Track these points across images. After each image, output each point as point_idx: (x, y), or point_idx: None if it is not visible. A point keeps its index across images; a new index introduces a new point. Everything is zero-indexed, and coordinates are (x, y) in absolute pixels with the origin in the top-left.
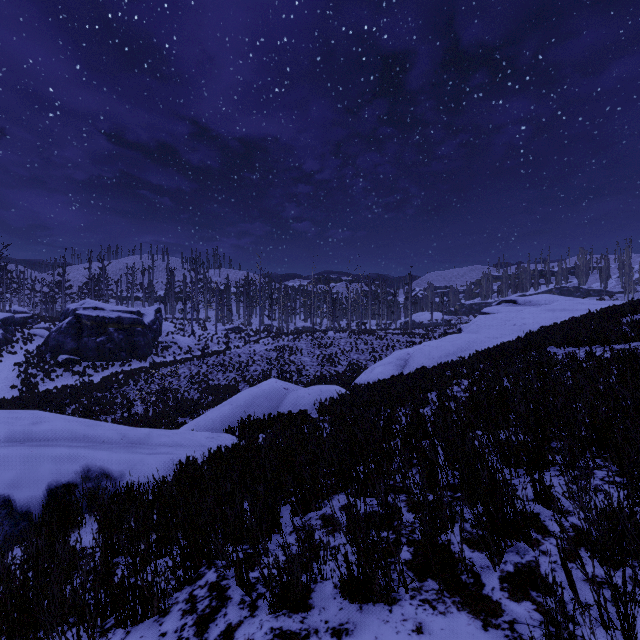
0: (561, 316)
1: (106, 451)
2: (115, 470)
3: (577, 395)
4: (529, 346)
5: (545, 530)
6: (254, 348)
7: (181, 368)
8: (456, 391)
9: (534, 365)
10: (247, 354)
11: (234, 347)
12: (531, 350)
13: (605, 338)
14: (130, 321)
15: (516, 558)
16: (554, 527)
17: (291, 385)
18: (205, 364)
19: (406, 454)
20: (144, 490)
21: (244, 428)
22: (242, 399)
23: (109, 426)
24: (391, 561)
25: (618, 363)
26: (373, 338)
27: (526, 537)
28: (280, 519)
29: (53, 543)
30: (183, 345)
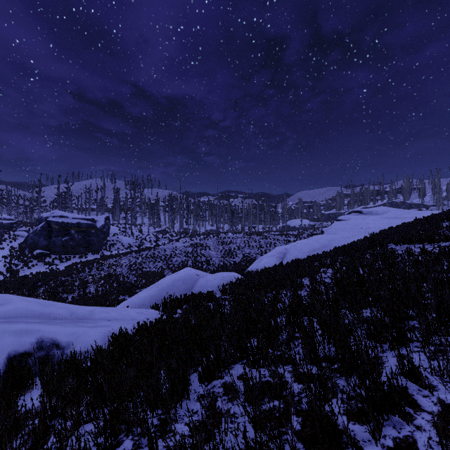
0: (394, 222)
1: (57, 326)
2: (63, 341)
3: (422, 283)
4: (374, 244)
5: (415, 404)
6: (176, 245)
7: (123, 259)
8: (323, 277)
9: (382, 258)
10: (171, 249)
11: (161, 244)
12: (376, 246)
13: (432, 238)
14: (86, 225)
15: (394, 432)
16: (423, 401)
17: (201, 272)
18: (140, 256)
19: (290, 330)
20: (84, 358)
21: (166, 305)
22: (165, 283)
23: (61, 305)
24: (283, 431)
25: (447, 257)
26: (260, 238)
27: (401, 412)
28: (190, 385)
29: (4, 406)
30: (125, 243)
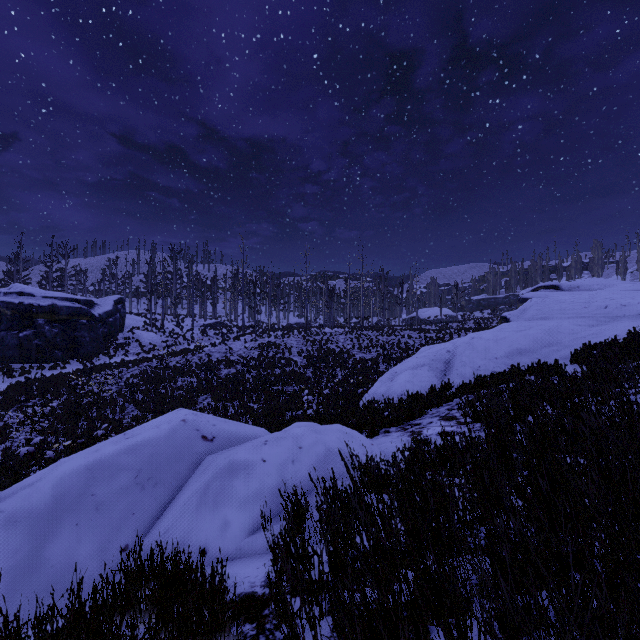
0: None
1: None
2: None
3: None
4: None
5: None
6: (233, 346)
7: (131, 371)
8: None
9: None
10: (222, 353)
11: (209, 345)
12: None
13: None
14: (70, 311)
15: None
16: None
17: (226, 426)
18: (165, 366)
19: None
20: None
21: None
22: (47, 487)
23: None
24: None
25: None
26: (378, 334)
27: None
28: None
29: None
30: (146, 342)
